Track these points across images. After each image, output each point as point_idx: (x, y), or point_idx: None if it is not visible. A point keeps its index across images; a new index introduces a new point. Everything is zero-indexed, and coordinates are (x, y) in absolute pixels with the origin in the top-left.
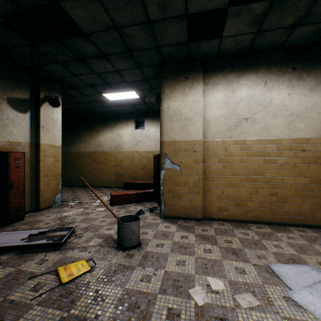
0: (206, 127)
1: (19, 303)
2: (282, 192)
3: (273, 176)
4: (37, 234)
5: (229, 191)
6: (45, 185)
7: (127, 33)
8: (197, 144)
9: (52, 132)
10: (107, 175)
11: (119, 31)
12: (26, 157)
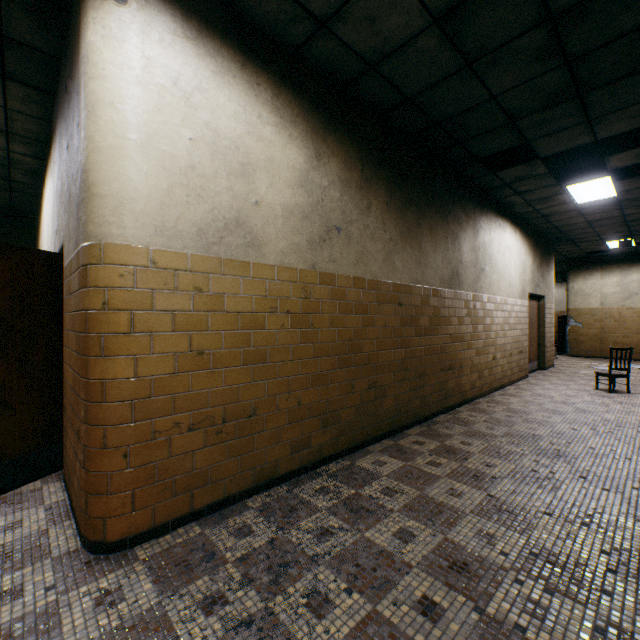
0: (603, 299)
1: None
2: None
3: None
4: None
5: (622, 340)
6: None
7: None
8: (595, 310)
9: None
10: None
11: None
12: None
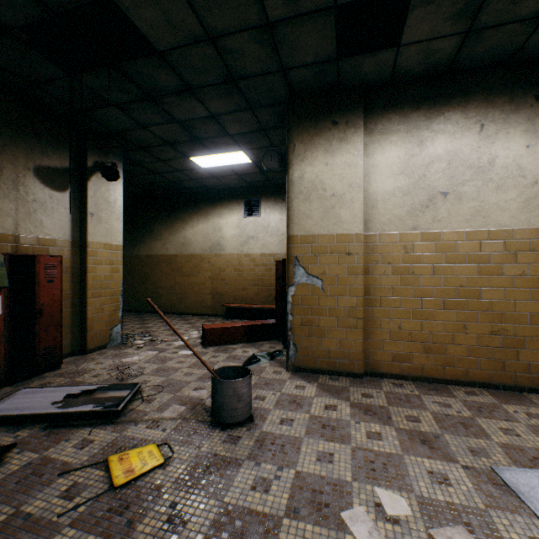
0: (369, 209)
1: (39, 521)
2: (514, 329)
3: (496, 299)
4: (79, 394)
5: (413, 326)
6: (95, 311)
7: (229, 47)
8: (353, 241)
9: (107, 223)
10: (198, 294)
11: (215, 44)
12: (65, 264)
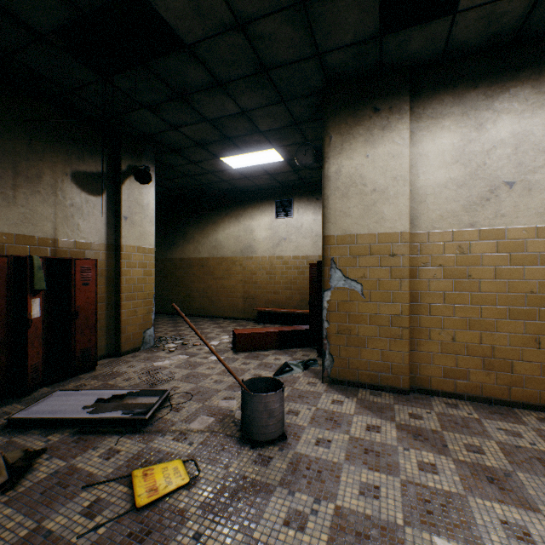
0: (417, 205)
1: (58, 540)
2: None
3: None
4: (110, 398)
5: (470, 338)
6: (129, 314)
7: (259, 33)
8: (397, 241)
9: (140, 226)
10: (229, 297)
11: (244, 31)
12: (101, 267)
